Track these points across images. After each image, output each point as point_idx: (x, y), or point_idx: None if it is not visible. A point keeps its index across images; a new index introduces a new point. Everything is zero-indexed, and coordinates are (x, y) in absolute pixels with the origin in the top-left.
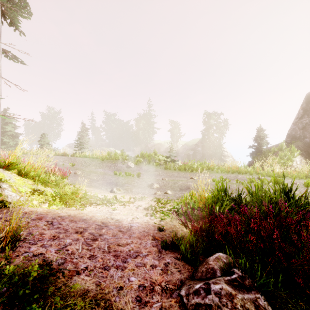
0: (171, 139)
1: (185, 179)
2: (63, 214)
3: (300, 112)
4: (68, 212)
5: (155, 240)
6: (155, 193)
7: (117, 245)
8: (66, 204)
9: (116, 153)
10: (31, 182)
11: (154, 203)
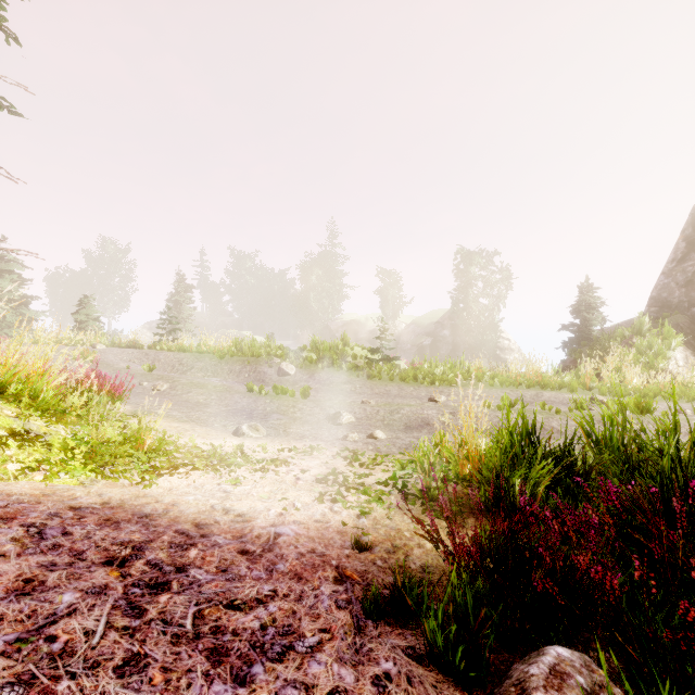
0: (382, 312)
1: (418, 402)
2: (87, 501)
3: (680, 246)
4: (105, 494)
5: (344, 584)
6: (344, 437)
7: (228, 606)
8: (98, 472)
9: (253, 341)
10: (14, 412)
11: (342, 463)
